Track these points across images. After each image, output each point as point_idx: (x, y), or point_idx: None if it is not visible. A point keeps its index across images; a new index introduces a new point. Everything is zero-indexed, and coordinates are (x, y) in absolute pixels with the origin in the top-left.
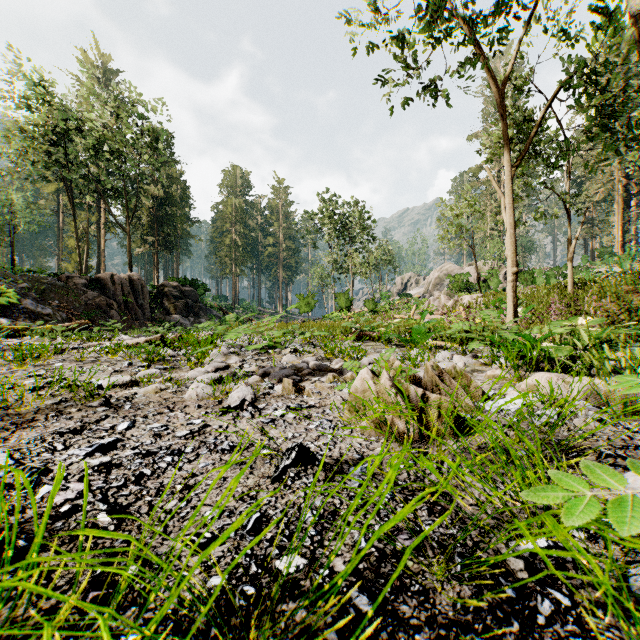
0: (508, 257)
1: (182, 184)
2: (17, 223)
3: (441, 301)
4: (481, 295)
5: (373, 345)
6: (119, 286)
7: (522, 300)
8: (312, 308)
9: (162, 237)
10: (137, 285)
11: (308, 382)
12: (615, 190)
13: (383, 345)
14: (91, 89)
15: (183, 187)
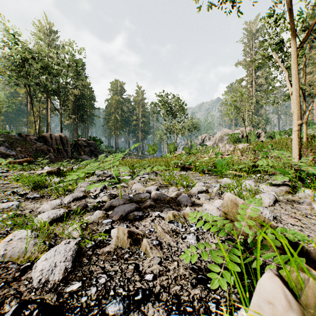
0: (294, 113)
1: (90, 89)
2: (1, 107)
3: (226, 147)
4: (249, 144)
5: (192, 173)
6: (54, 140)
7: (275, 146)
8: (155, 151)
9: (79, 115)
10: (64, 139)
11: (148, 219)
12: (314, 90)
13: (199, 173)
14: (40, 37)
15: (90, 90)
